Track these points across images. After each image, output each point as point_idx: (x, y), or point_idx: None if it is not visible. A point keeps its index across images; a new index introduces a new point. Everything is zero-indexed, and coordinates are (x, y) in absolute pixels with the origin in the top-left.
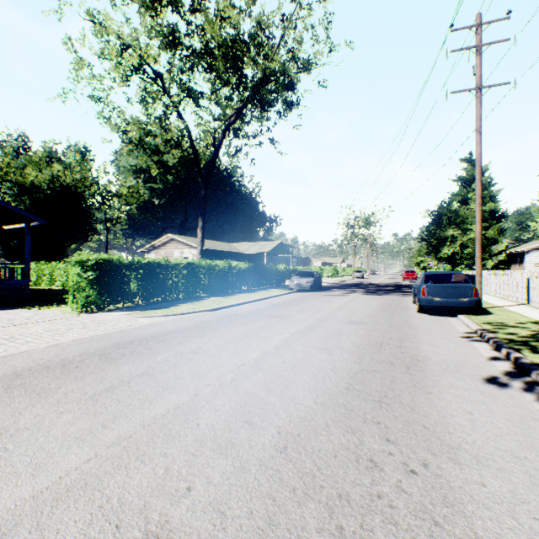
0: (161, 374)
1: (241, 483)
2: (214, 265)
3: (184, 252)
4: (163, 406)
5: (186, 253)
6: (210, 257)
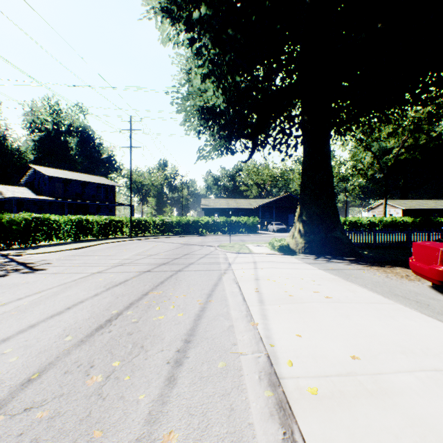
0: None
1: None
2: (384, 220)
3: (390, 210)
4: None
5: (391, 211)
6: (410, 213)
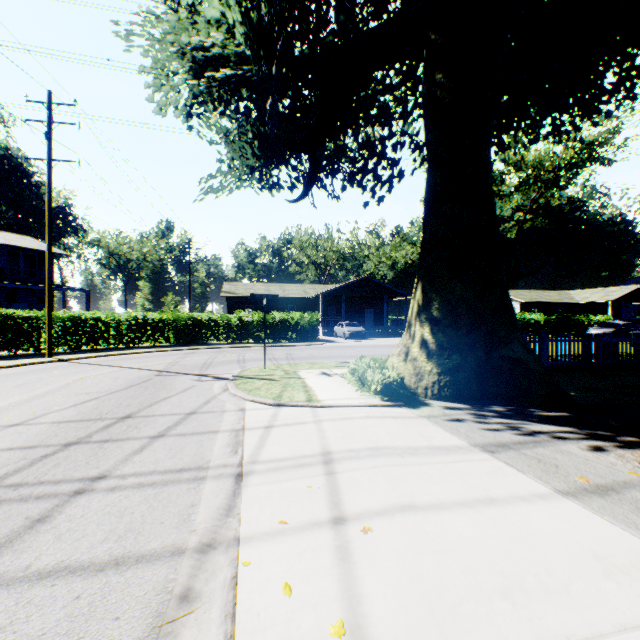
0: None
1: None
2: None
3: None
4: None
5: None
6: (531, 308)
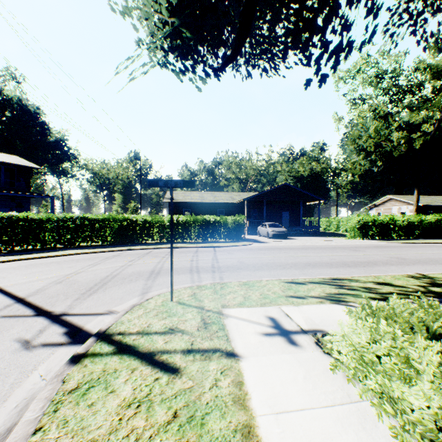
0: (395, 251)
1: (414, 258)
2: (425, 219)
3: (401, 208)
4: (397, 253)
5: (402, 208)
6: (427, 211)
